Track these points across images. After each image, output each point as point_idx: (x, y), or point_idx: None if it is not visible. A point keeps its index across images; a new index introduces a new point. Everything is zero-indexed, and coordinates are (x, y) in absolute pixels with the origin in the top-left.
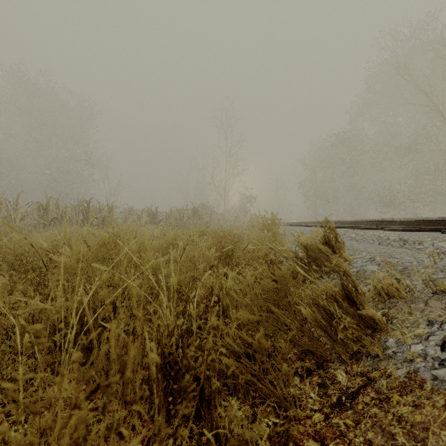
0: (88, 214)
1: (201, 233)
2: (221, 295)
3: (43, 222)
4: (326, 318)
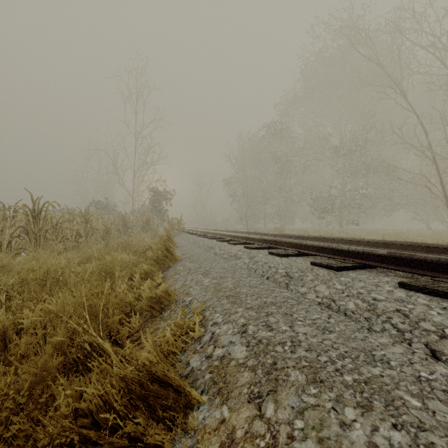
0: None
1: None
2: None
3: None
4: None
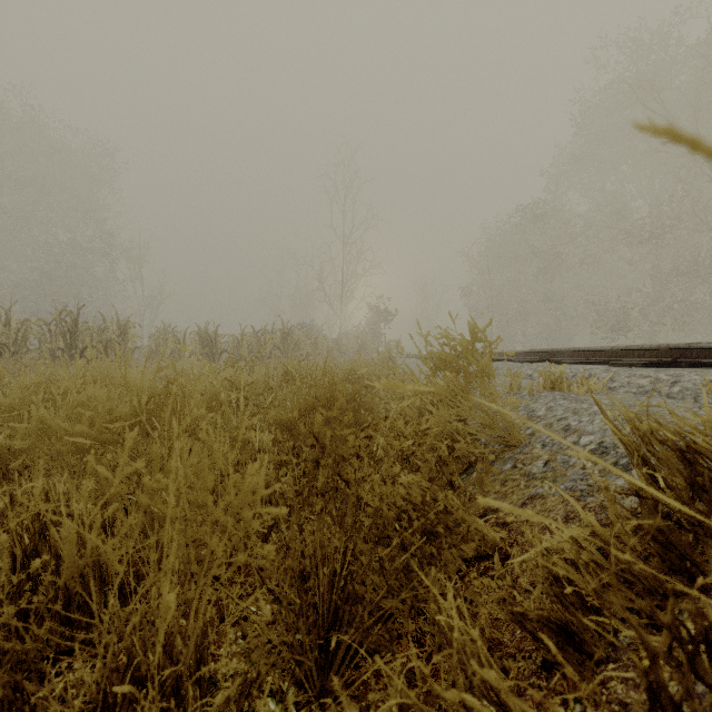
0: (75, 339)
1: (286, 375)
2: None
3: None
4: None
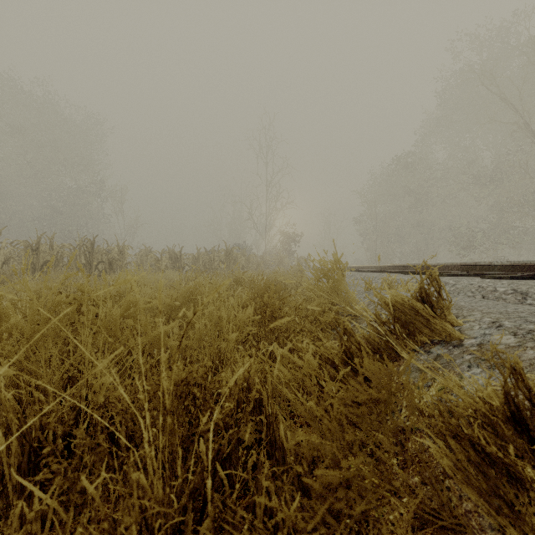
0: (92, 257)
1: (235, 281)
2: (263, 395)
3: (32, 267)
4: (478, 463)
